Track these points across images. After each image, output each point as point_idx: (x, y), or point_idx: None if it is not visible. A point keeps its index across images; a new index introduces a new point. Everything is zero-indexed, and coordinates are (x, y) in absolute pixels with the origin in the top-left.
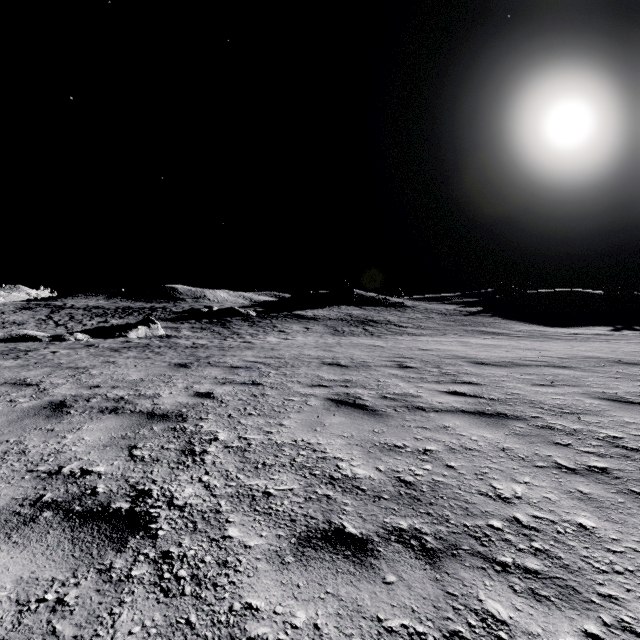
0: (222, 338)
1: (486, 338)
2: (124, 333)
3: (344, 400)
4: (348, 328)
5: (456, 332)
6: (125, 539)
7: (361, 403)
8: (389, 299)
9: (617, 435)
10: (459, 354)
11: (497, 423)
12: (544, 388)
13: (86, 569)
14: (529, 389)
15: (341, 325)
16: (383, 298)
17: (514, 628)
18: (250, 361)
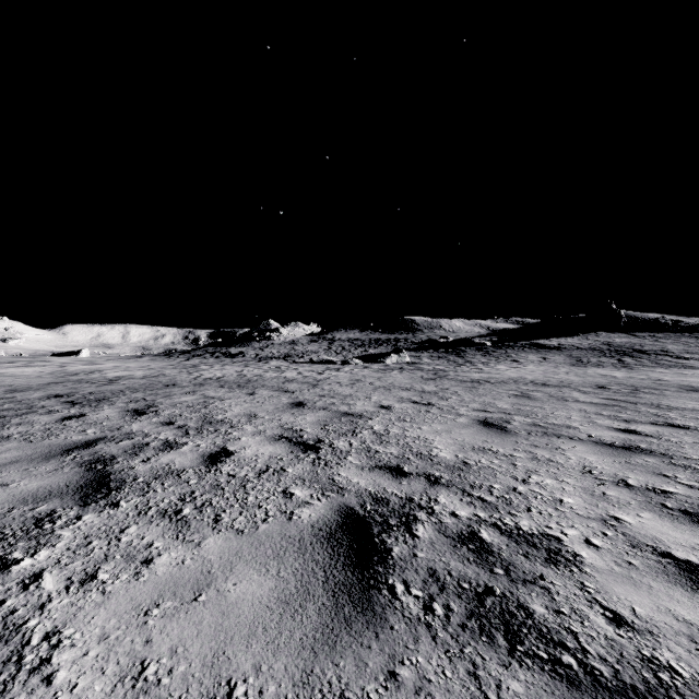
0: (456, 365)
1: None
2: (383, 360)
3: (522, 395)
4: (596, 359)
5: None
6: (429, 406)
7: (531, 397)
8: (684, 321)
9: (671, 414)
10: (694, 384)
11: (602, 406)
12: None
13: (423, 407)
14: (682, 402)
15: (589, 355)
16: (672, 320)
17: (517, 419)
18: (475, 379)
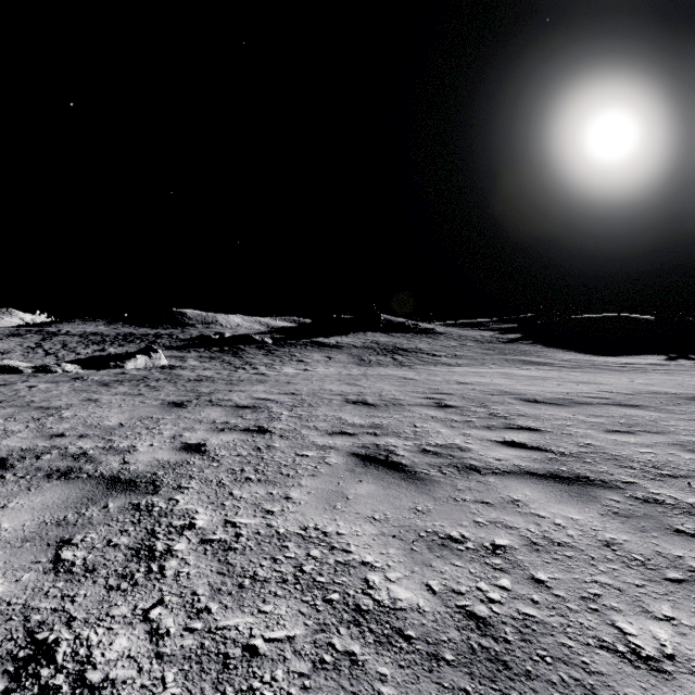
0: (232, 369)
1: (530, 369)
2: (120, 363)
3: (373, 456)
4: (375, 357)
5: (495, 362)
6: None
7: (395, 460)
8: (420, 325)
9: None
10: (505, 389)
11: (582, 494)
12: (622, 436)
13: None
14: (604, 438)
15: (367, 354)
16: (413, 324)
17: None
18: (260, 398)
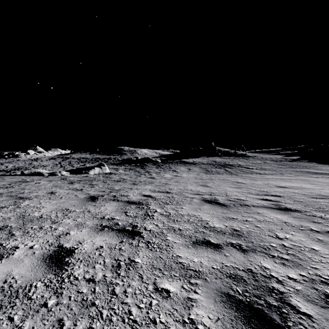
0: (139, 175)
1: (318, 177)
2: (87, 171)
3: (259, 308)
4: (214, 169)
5: (289, 172)
6: None
7: None
8: (237, 152)
9: None
10: (320, 193)
11: None
12: None
13: None
14: None
15: (210, 167)
16: (234, 151)
17: None
18: (145, 195)
